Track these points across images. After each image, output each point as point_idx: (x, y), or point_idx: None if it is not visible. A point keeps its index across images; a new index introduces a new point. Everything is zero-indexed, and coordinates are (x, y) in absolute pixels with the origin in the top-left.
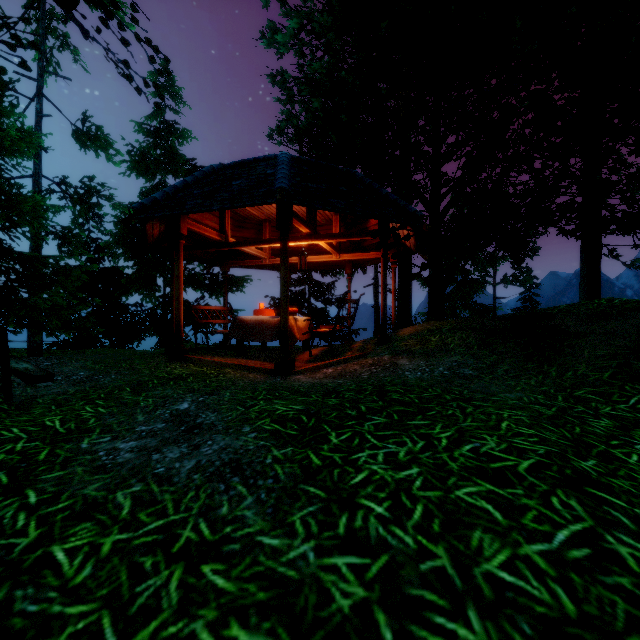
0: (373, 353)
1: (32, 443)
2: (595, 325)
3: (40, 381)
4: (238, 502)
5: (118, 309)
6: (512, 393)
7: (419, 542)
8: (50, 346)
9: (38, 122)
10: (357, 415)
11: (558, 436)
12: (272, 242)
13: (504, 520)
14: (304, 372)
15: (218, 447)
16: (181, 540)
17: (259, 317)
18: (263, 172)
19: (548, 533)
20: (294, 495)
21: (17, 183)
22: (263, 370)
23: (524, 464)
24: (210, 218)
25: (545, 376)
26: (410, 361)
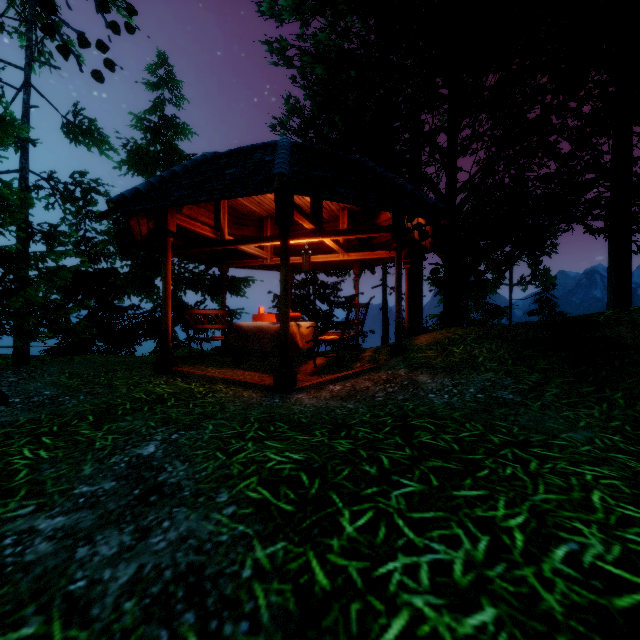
0: (386, 366)
1: None
2: None
3: None
4: None
5: (115, 311)
6: (577, 432)
7: None
8: (45, 350)
9: (25, 114)
10: (378, 475)
11: None
12: (272, 240)
13: None
14: (307, 389)
15: (176, 535)
16: None
17: (258, 323)
18: (261, 159)
19: None
20: None
21: None
22: (260, 386)
23: None
24: (206, 214)
25: (610, 405)
26: (432, 378)
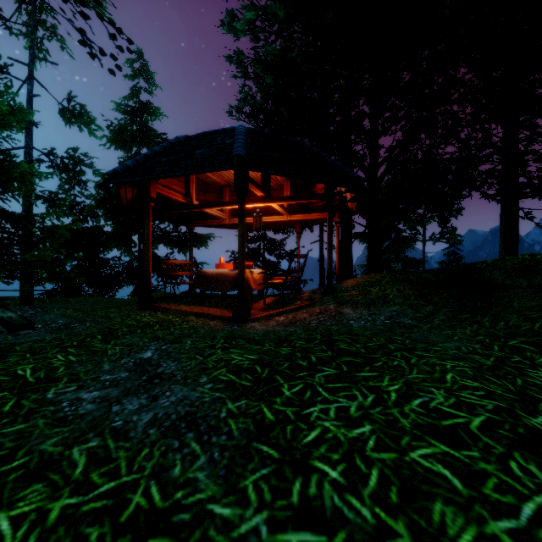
0: (320, 302)
1: (0, 393)
2: (522, 278)
3: (21, 329)
4: (191, 462)
5: (100, 262)
6: (451, 342)
7: (377, 516)
8: (41, 294)
9: (29, 101)
10: (308, 366)
11: (502, 389)
12: (231, 204)
13: (464, 489)
14: (259, 320)
15: (175, 399)
16: (130, 507)
17: (219, 270)
18: (222, 142)
19: (513, 506)
20: (247, 455)
21: (9, 153)
22: (222, 318)
23: (475, 421)
24: (177, 184)
25: (479, 326)
26: (353, 310)
